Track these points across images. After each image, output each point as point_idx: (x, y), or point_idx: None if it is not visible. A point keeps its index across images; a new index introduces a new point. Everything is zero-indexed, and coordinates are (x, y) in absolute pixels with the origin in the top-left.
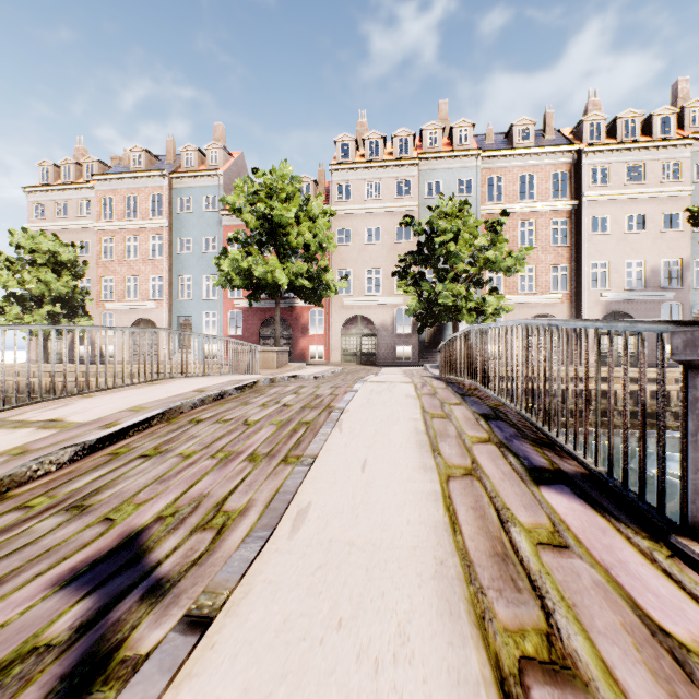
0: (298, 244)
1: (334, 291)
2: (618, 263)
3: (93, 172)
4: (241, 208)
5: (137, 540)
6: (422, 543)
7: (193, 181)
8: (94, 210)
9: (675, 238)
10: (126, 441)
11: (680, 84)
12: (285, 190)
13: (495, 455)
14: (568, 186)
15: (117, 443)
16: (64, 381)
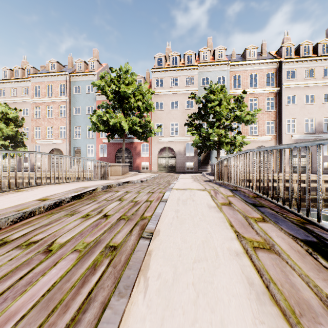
0: (134, 107)
1: (154, 133)
2: (301, 120)
3: (30, 73)
4: (103, 88)
5: None
6: None
7: (81, 78)
8: (30, 92)
9: None
10: None
11: None
12: (127, 79)
13: None
14: (274, 80)
15: None
16: None
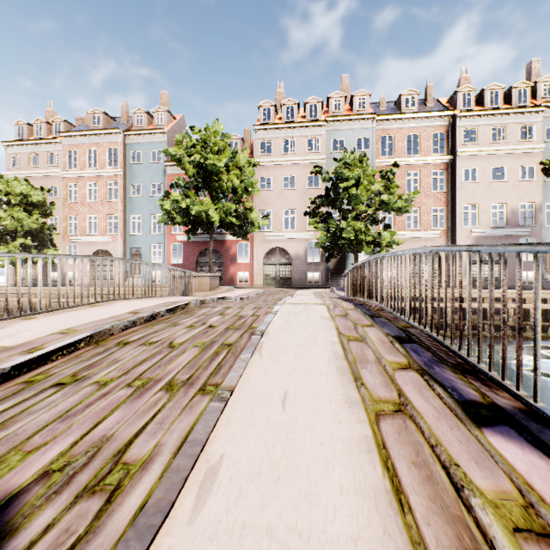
0: (228, 188)
1: (258, 227)
2: (485, 206)
3: (60, 129)
4: (181, 158)
5: (3, 513)
6: (363, 530)
7: (143, 138)
8: (61, 161)
9: (530, 186)
10: (46, 367)
11: (533, 64)
12: (217, 144)
13: (420, 386)
14: (445, 144)
15: (37, 369)
16: (6, 304)
